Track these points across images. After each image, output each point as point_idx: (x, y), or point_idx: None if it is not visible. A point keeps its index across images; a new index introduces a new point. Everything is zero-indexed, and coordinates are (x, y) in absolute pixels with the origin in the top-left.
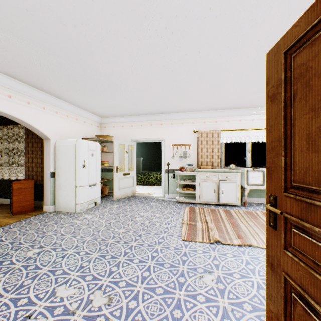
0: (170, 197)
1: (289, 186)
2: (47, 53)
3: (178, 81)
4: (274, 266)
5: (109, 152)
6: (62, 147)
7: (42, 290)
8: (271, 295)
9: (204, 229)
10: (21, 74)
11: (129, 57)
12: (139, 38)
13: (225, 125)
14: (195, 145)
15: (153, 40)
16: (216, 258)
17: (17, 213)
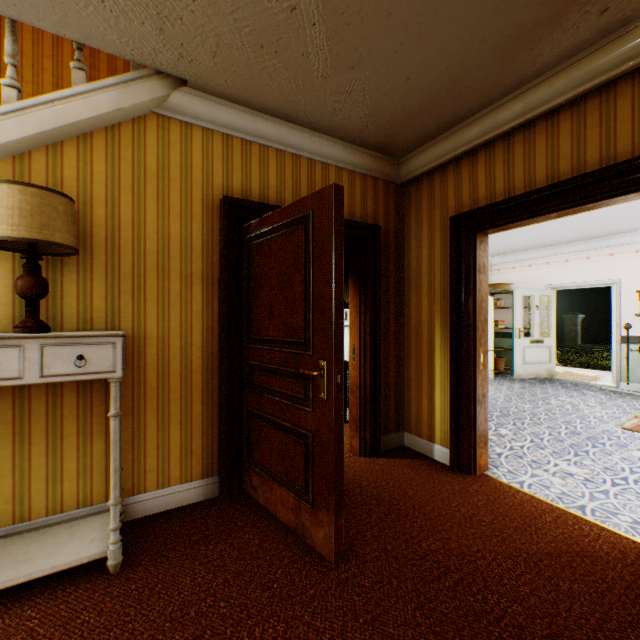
0: (633, 390)
1: None
2: None
3: None
4: None
5: (504, 308)
6: None
7: None
8: None
9: None
10: None
11: None
12: None
13: None
14: None
15: None
16: None
17: None
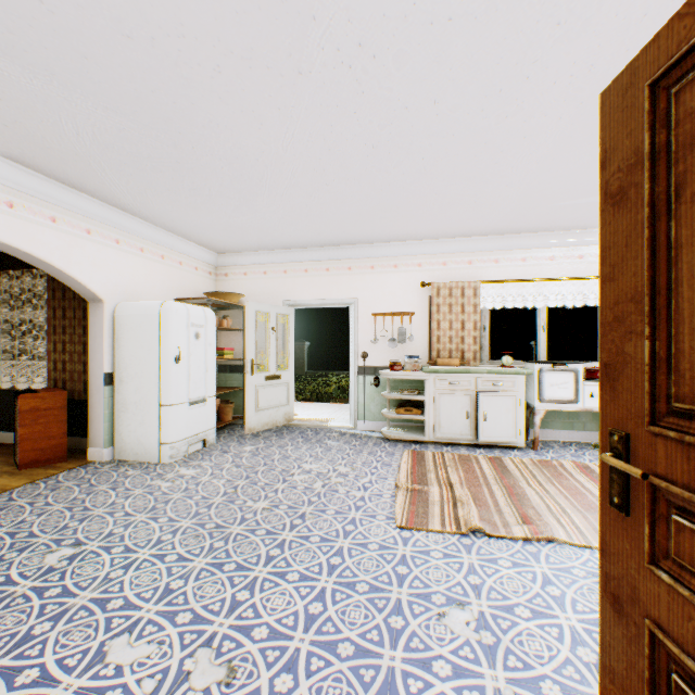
0: (370, 429)
1: (663, 410)
2: (92, 106)
3: (387, 170)
4: (621, 602)
5: (235, 330)
6: (129, 317)
7: (76, 647)
8: (613, 671)
9: (447, 503)
10: (36, 154)
11: (278, 114)
12: (300, 70)
13: (492, 269)
14: (424, 313)
15: (331, 75)
16: (475, 570)
17: (29, 465)
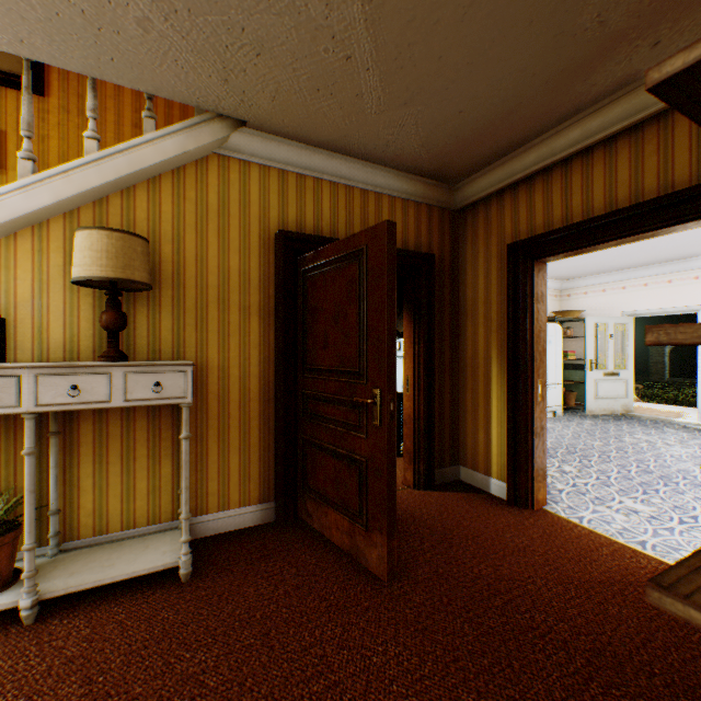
0: None
1: None
2: None
3: None
4: None
5: (575, 337)
6: None
7: None
8: None
9: None
10: None
11: None
12: None
13: None
14: None
15: None
16: None
17: None
